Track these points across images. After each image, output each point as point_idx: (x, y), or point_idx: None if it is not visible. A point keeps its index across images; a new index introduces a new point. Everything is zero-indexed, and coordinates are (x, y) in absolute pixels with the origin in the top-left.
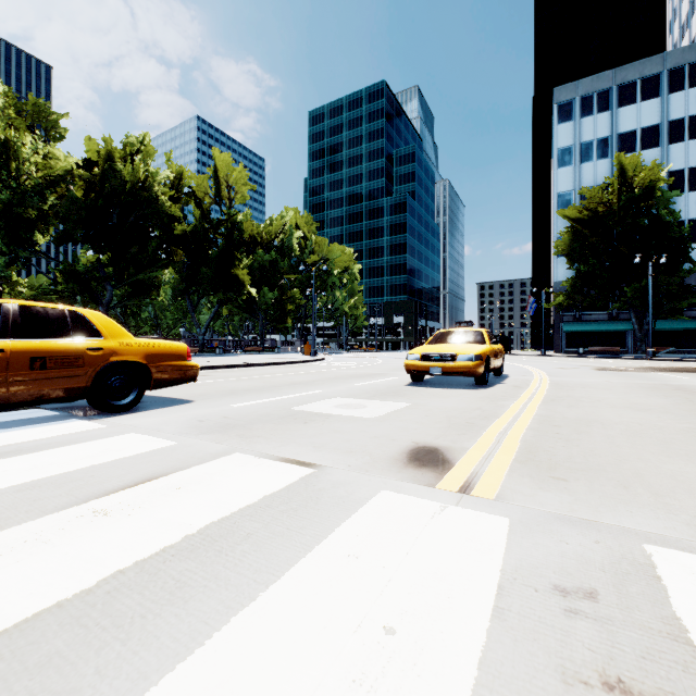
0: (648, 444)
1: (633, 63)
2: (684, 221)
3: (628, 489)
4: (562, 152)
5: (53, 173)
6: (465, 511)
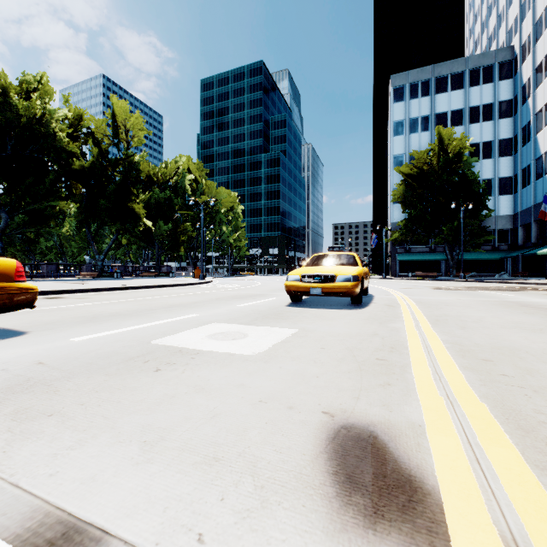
0: None
1: (446, 62)
2: (479, 180)
3: None
4: (397, 124)
5: None
6: None
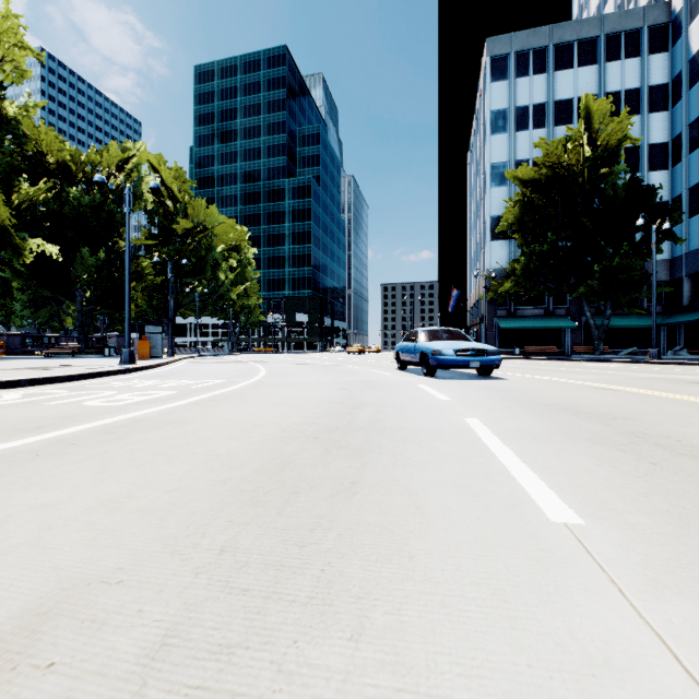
0: None
1: (570, 22)
2: None
3: None
4: (496, 116)
5: None
6: None
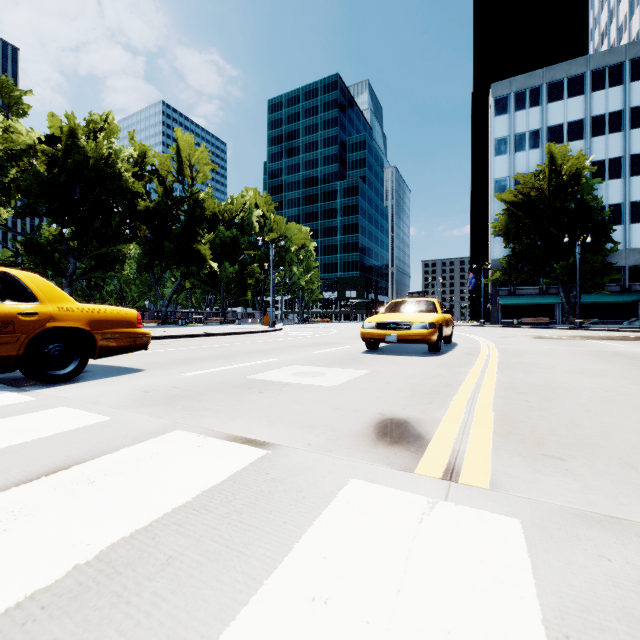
0: (626, 412)
1: (561, 64)
2: (605, 206)
3: (638, 470)
4: (499, 142)
5: (15, 147)
6: (461, 509)
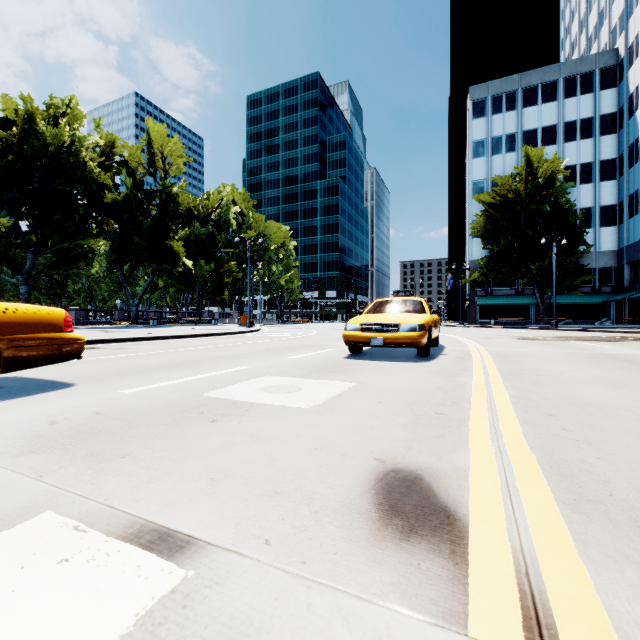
0: None
1: (535, 70)
2: (576, 209)
3: None
4: (476, 145)
5: None
6: None
